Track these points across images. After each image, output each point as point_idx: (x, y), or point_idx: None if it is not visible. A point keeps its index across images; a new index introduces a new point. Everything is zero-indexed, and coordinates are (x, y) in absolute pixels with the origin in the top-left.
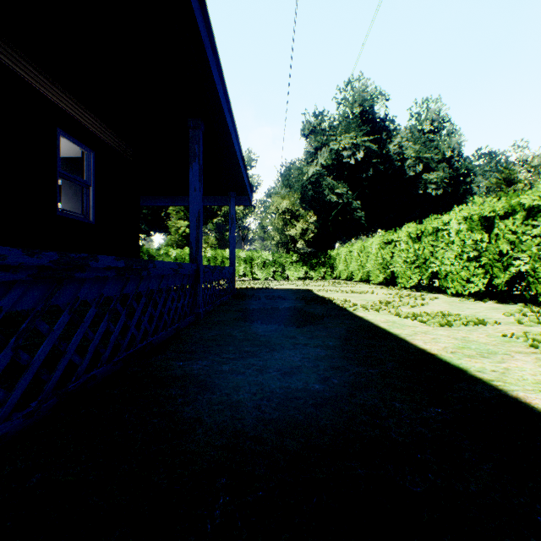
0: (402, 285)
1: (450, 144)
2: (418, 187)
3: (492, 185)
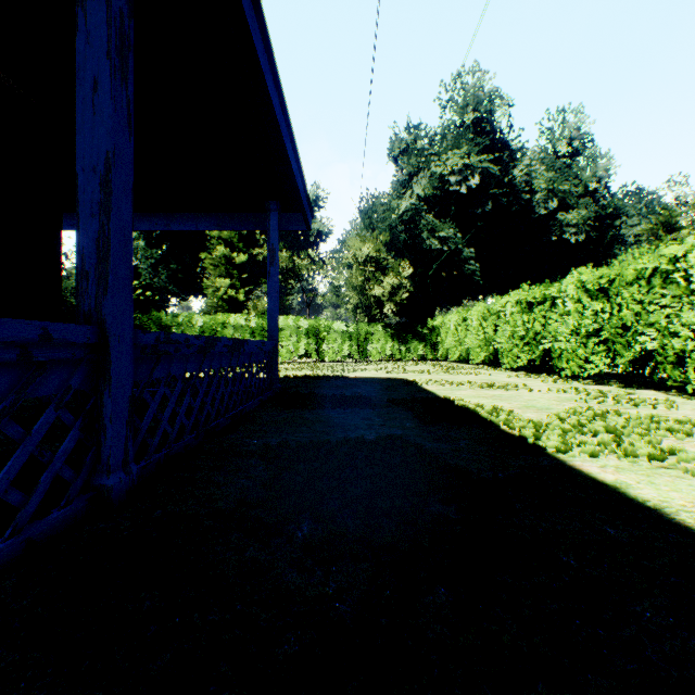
0: (569, 372)
1: (595, 171)
2: (551, 231)
3: (645, 232)
